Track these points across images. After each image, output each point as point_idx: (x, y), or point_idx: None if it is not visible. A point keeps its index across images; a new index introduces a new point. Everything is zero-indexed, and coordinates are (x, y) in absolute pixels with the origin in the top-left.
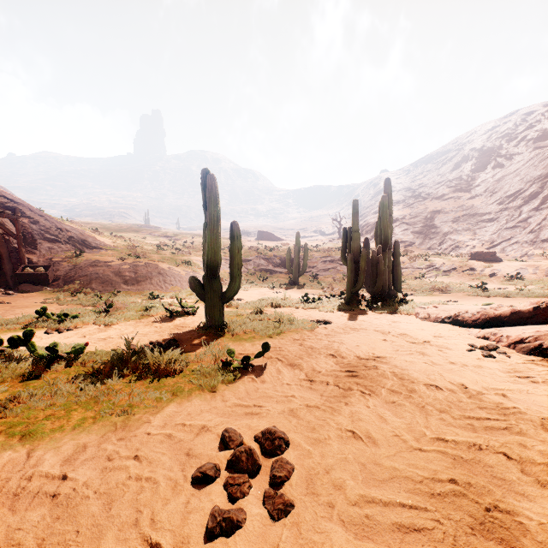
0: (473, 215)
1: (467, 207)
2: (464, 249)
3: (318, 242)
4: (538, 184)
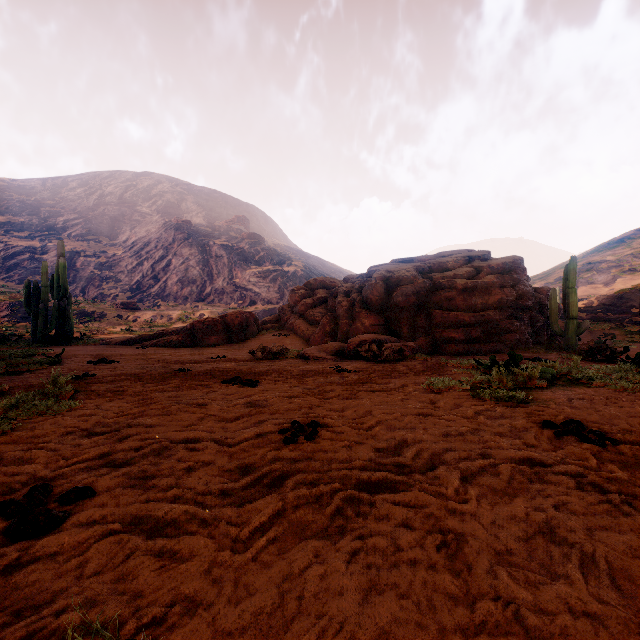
0: (116, 264)
1: (109, 255)
2: (109, 297)
3: None
4: (165, 249)
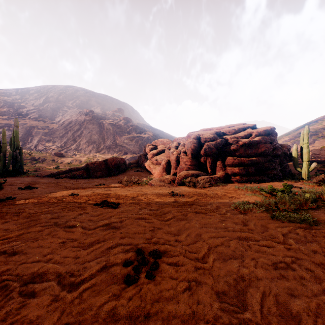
0: (54, 133)
1: (50, 128)
2: (49, 150)
3: None
4: (79, 125)
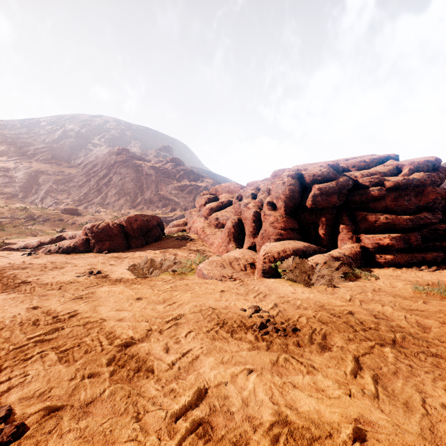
0: (70, 180)
1: (66, 173)
2: (61, 205)
3: None
4: (108, 169)
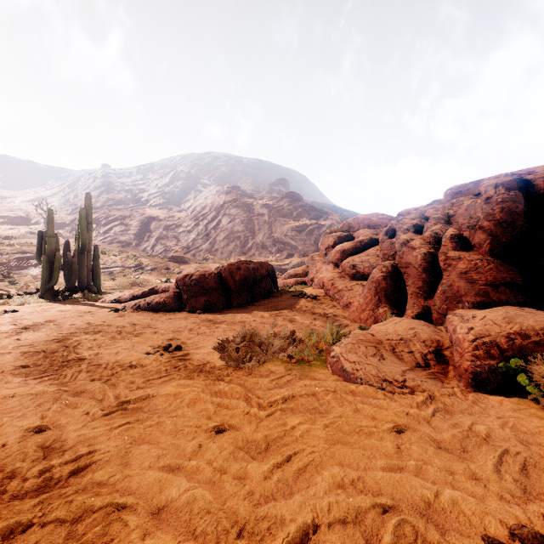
0: (179, 226)
1: (175, 218)
2: (170, 252)
3: (13, 233)
4: (217, 211)
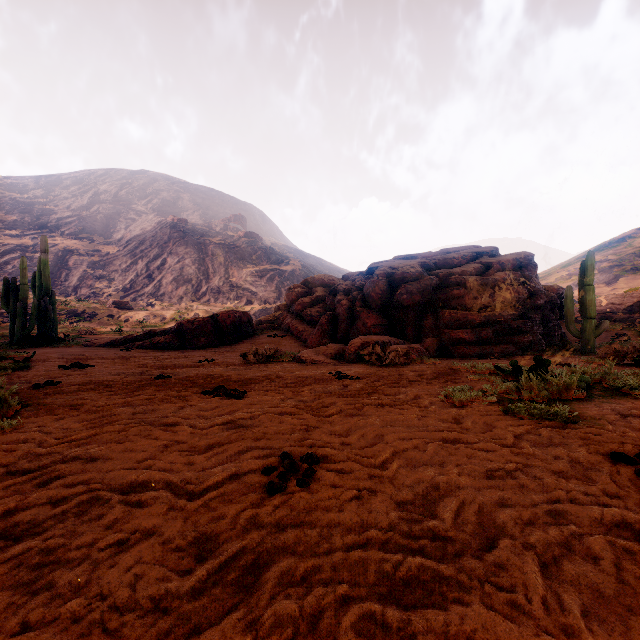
0: (110, 263)
1: (103, 253)
2: (102, 296)
3: None
4: (160, 247)
